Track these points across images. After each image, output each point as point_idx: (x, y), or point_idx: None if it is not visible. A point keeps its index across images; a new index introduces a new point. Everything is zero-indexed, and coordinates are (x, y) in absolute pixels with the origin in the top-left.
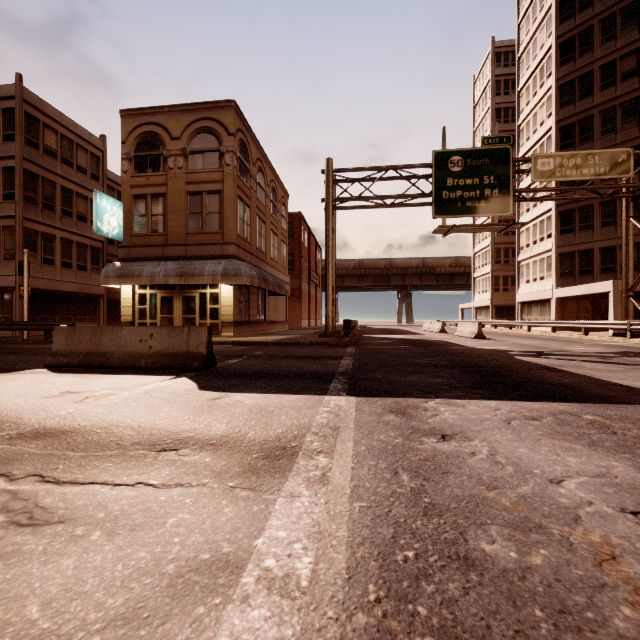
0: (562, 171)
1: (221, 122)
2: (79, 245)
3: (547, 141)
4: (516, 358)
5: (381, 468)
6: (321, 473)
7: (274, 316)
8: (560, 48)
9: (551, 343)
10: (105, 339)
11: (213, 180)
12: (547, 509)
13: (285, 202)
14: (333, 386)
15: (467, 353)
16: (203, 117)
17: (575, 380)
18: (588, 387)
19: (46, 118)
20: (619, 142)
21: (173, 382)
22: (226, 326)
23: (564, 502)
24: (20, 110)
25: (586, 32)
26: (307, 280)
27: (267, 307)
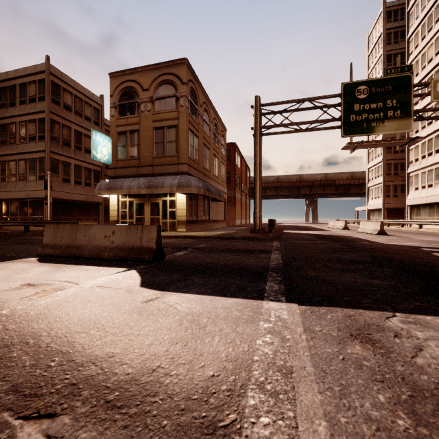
0: None
1: (177, 75)
2: (86, 169)
3: (435, 74)
4: (436, 255)
5: None
6: None
7: (216, 217)
8: None
9: None
10: (79, 235)
11: (171, 118)
12: None
13: (224, 134)
14: (269, 286)
15: (382, 249)
16: (164, 73)
17: None
18: None
19: (65, 84)
20: None
21: (122, 275)
22: (180, 224)
23: None
24: (48, 80)
25: None
26: (239, 191)
27: (211, 210)
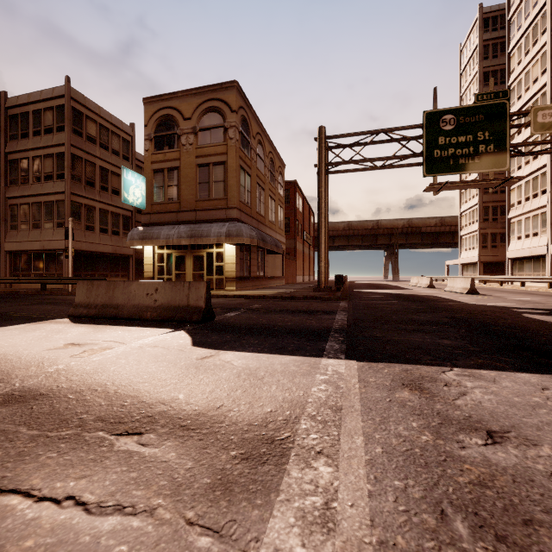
0: None
1: (225, 101)
2: (113, 214)
3: (541, 97)
4: (525, 316)
5: (415, 498)
6: (323, 502)
7: (272, 272)
8: None
9: None
10: (117, 293)
11: (218, 153)
12: None
13: (282, 171)
14: (329, 346)
15: (466, 309)
16: (210, 98)
17: None
18: None
19: (88, 111)
20: None
21: (170, 336)
22: (229, 281)
23: None
24: (68, 106)
25: None
26: (301, 240)
27: (266, 264)
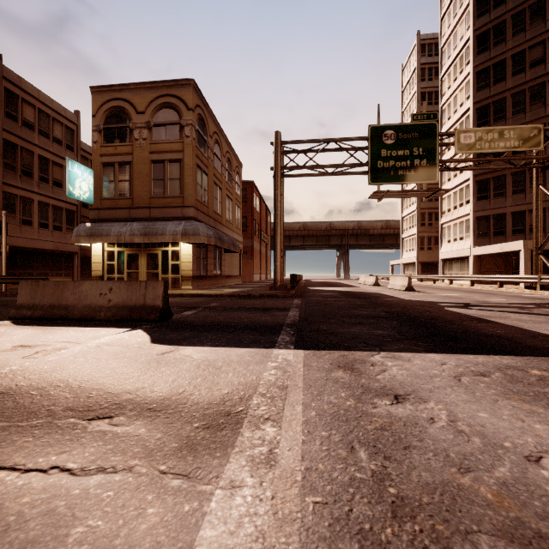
0: (482, 144)
1: (181, 98)
2: (55, 208)
3: (466, 120)
4: (446, 309)
5: (335, 441)
6: (268, 449)
7: (229, 271)
8: (477, 39)
9: (473, 295)
10: (67, 293)
11: (174, 150)
12: (539, 504)
13: (239, 171)
14: (281, 338)
15: (401, 304)
16: (165, 94)
17: (507, 331)
18: (522, 338)
19: (24, 94)
20: (528, 121)
21: (127, 335)
22: (186, 280)
23: None
24: (0, 86)
25: (500, 26)
26: (258, 240)
27: (223, 263)
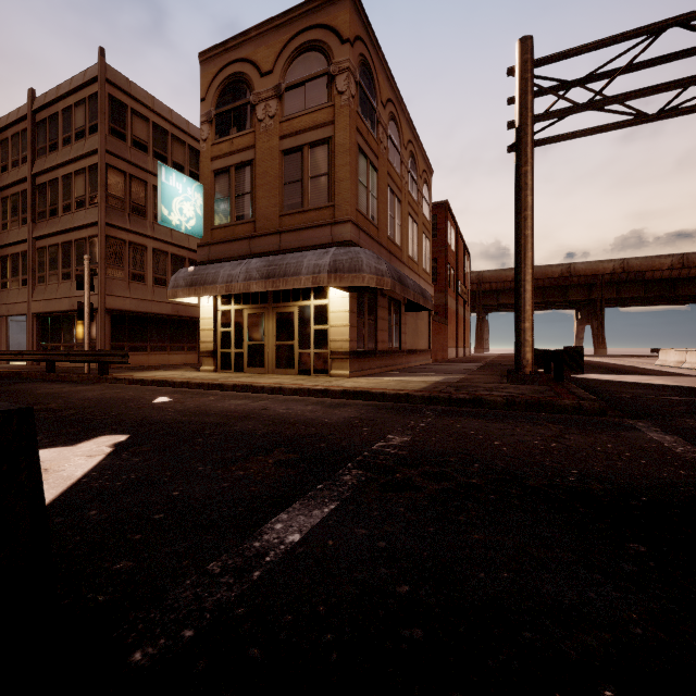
0: None
1: (330, 26)
2: (175, 258)
3: None
4: None
5: None
6: None
7: (412, 343)
8: None
9: None
10: None
11: (318, 124)
12: None
13: (427, 180)
14: None
15: None
16: (304, 27)
17: None
18: None
19: (135, 103)
20: None
21: None
22: (338, 359)
23: None
24: (102, 92)
25: None
26: (454, 295)
27: (403, 329)
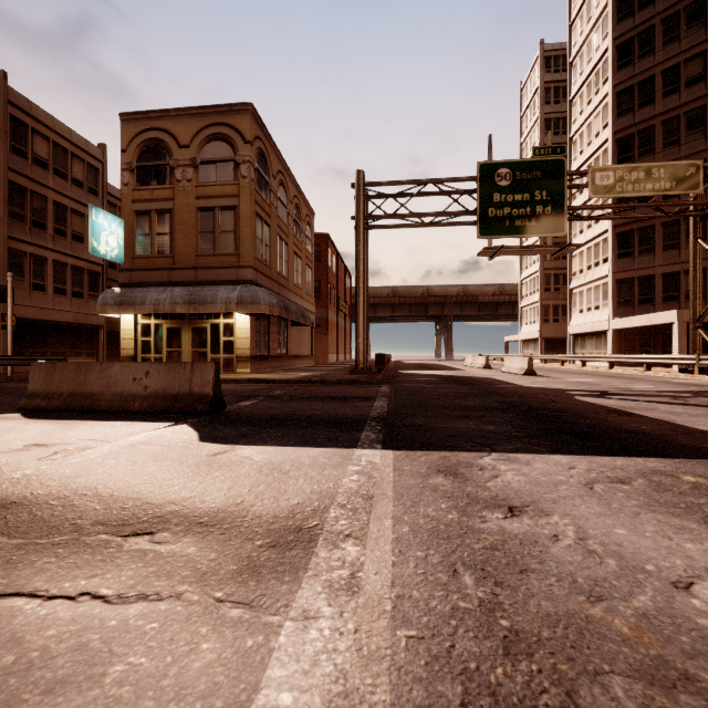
0: (623, 186)
1: (236, 128)
2: (74, 269)
3: (603, 154)
4: (577, 399)
5: (433, 563)
6: (349, 573)
7: (298, 350)
8: (617, 51)
9: (611, 380)
10: (91, 377)
11: (227, 194)
12: (687, 640)
13: (310, 221)
14: (365, 436)
15: (519, 393)
16: (216, 122)
17: (654, 427)
18: (673, 436)
19: (35, 123)
20: (683, 156)
21: (169, 431)
22: (242, 361)
23: (707, 626)
24: (5, 113)
25: (646, 33)
26: (335, 309)
27: (289, 340)
